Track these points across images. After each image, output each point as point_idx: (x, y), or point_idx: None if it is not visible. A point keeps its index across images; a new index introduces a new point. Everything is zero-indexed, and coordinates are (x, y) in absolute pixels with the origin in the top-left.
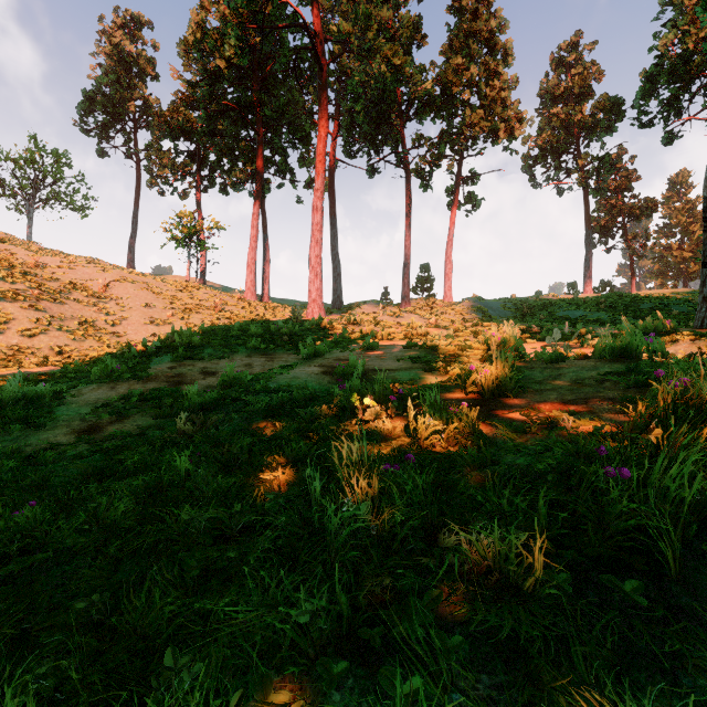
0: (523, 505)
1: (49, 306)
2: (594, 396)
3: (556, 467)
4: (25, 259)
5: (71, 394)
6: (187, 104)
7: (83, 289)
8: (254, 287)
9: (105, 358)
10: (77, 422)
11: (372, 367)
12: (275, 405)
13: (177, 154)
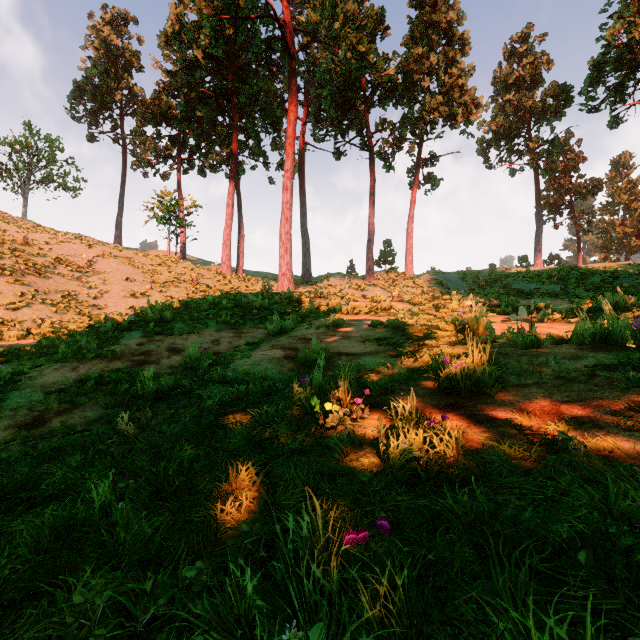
0: (560, 632)
1: (34, 280)
2: (589, 397)
3: (582, 532)
4: (16, 235)
5: (29, 377)
6: (168, 93)
7: (68, 264)
8: (229, 261)
9: (81, 332)
10: (24, 412)
11: (337, 350)
12: (229, 401)
13: (159, 138)
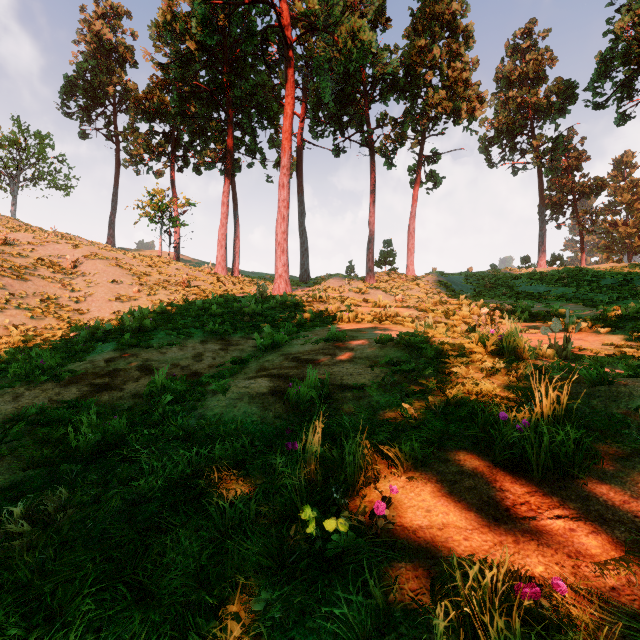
0: None
1: (10, 283)
2: None
3: None
4: None
5: None
6: (162, 88)
7: (50, 266)
8: (225, 262)
9: (51, 342)
10: None
11: (339, 380)
12: (181, 480)
13: (152, 135)
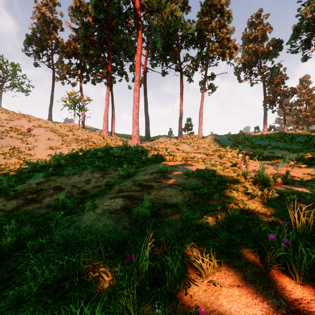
0: None
1: None
2: None
3: None
4: None
5: None
6: (75, 41)
7: (16, 131)
8: (107, 129)
9: (11, 172)
10: None
11: (163, 200)
12: (53, 282)
13: (71, 65)
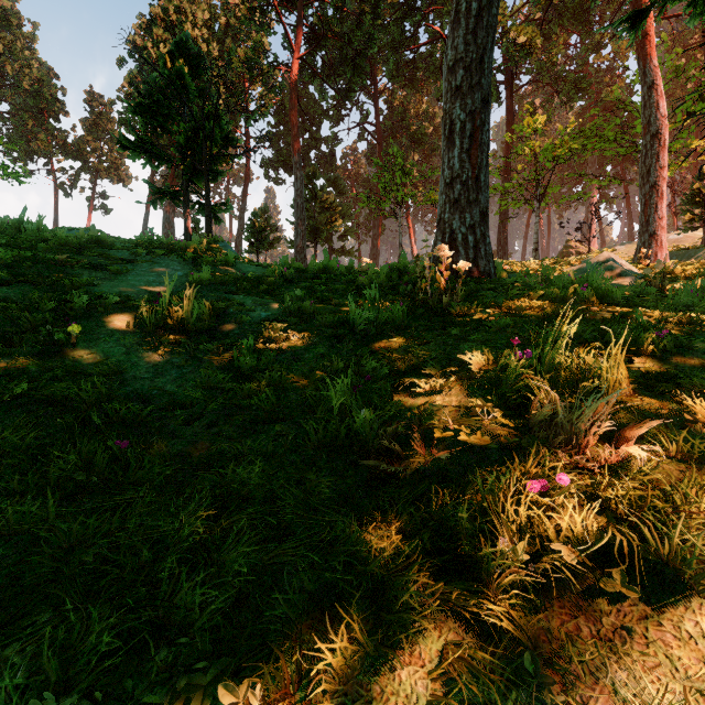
0: None
1: None
2: None
3: None
4: None
5: None
6: None
7: None
8: None
9: None
10: None
11: None
12: None
13: None
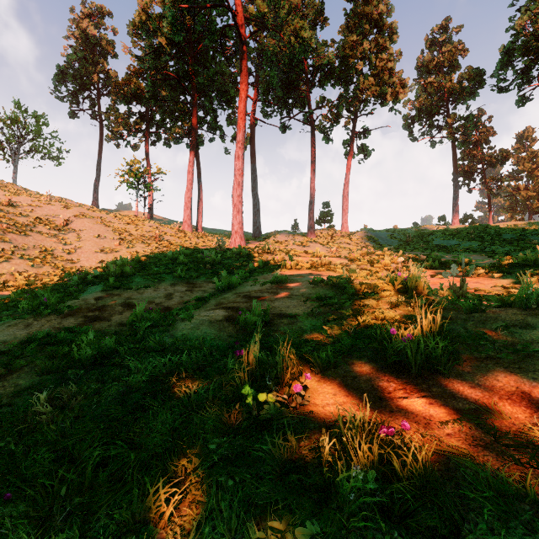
0: None
1: (14, 238)
2: None
3: None
4: (2, 198)
5: None
6: (138, 75)
7: (46, 223)
8: (190, 220)
9: (50, 285)
10: None
11: (279, 310)
12: (158, 377)
13: (130, 115)
